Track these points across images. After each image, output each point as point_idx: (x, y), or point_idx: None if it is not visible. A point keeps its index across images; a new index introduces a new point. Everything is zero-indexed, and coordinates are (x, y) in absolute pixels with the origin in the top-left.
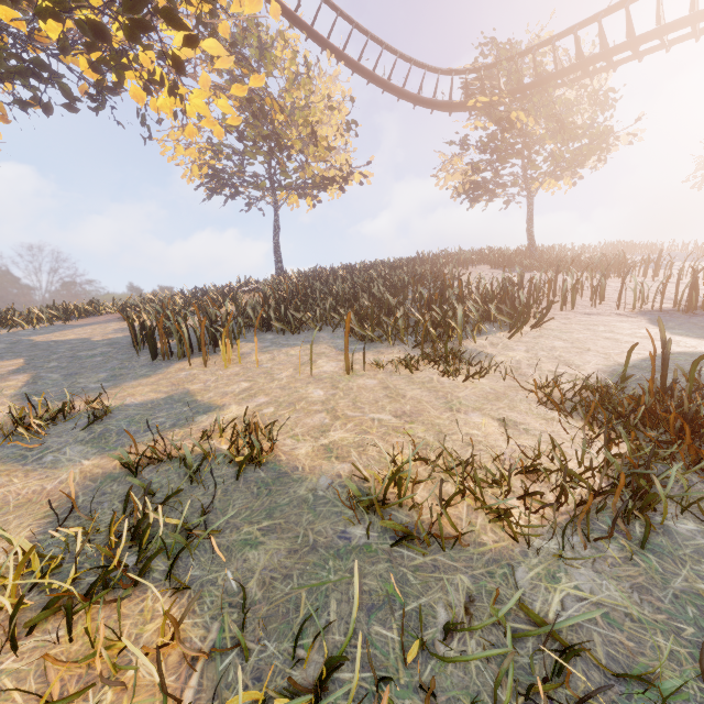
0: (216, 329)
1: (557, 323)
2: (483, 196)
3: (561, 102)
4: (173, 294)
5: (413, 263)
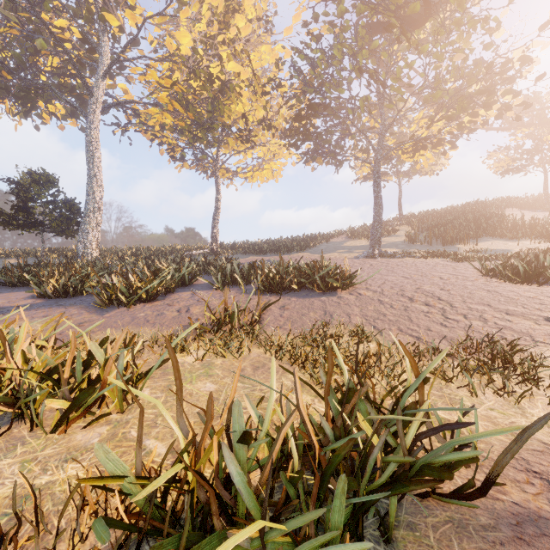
0: (452, 237)
1: None
2: (513, 171)
3: None
4: (353, 228)
5: (468, 209)
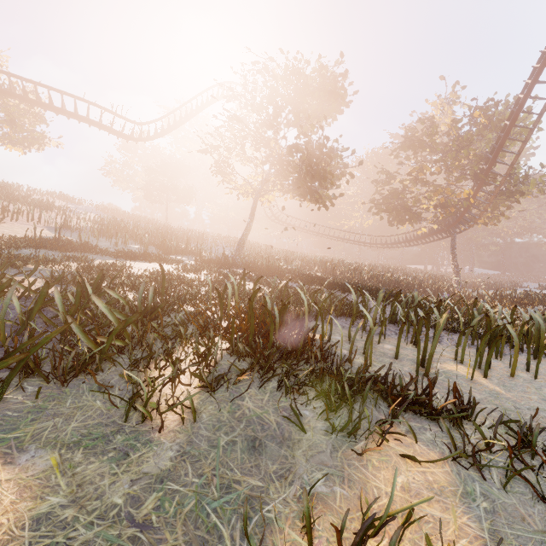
0: None
1: (8, 225)
2: None
3: (15, 110)
4: None
5: None
